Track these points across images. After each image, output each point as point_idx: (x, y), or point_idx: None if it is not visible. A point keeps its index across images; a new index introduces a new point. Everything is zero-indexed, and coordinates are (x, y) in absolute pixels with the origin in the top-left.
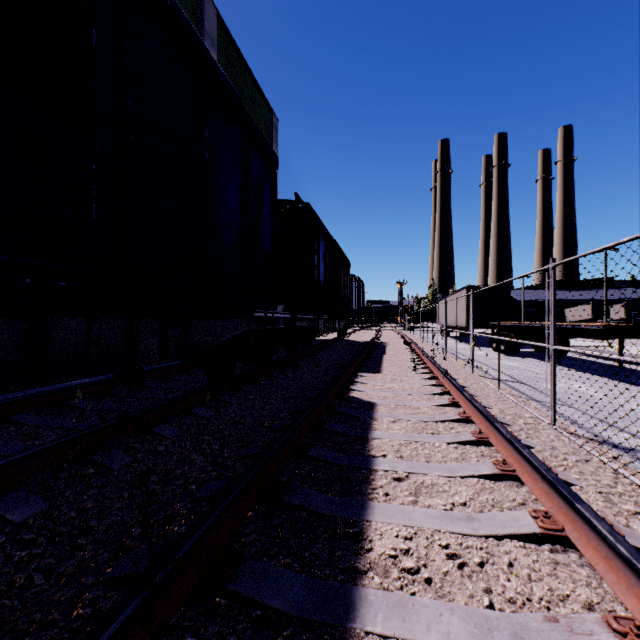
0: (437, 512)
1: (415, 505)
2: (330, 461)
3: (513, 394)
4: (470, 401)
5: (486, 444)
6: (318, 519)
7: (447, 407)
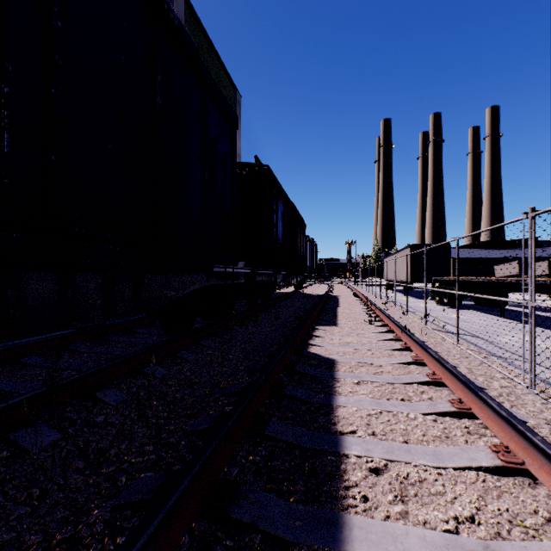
0: (440, 537)
1: (406, 520)
2: (291, 442)
3: (472, 349)
4: (439, 361)
5: (469, 416)
6: (276, 549)
7: (411, 365)
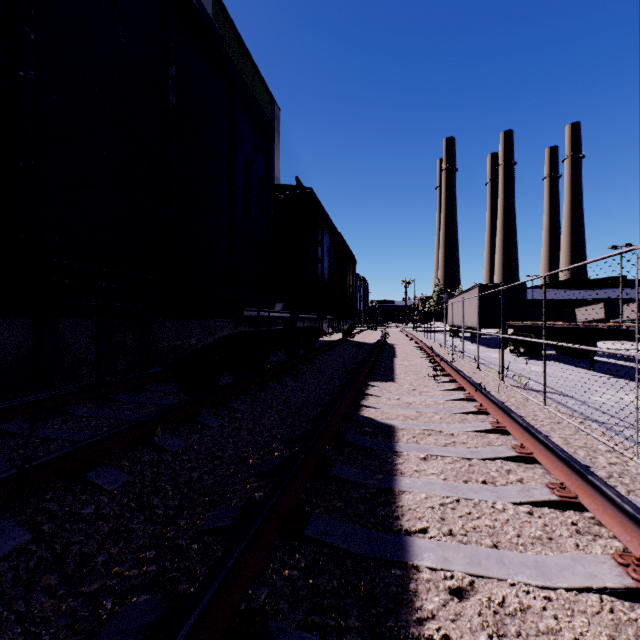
0: None
1: None
2: (340, 547)
3: (563, 412)
4: (528, 430)
5: (575, 507)
6: None
7: (490, 434)
